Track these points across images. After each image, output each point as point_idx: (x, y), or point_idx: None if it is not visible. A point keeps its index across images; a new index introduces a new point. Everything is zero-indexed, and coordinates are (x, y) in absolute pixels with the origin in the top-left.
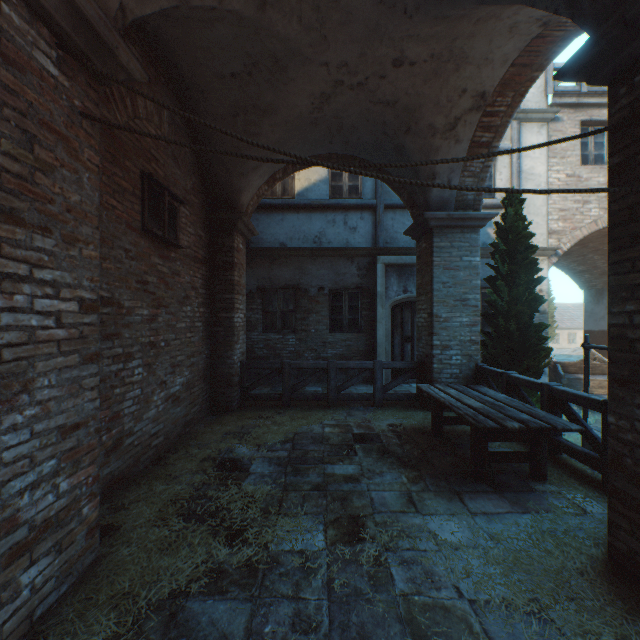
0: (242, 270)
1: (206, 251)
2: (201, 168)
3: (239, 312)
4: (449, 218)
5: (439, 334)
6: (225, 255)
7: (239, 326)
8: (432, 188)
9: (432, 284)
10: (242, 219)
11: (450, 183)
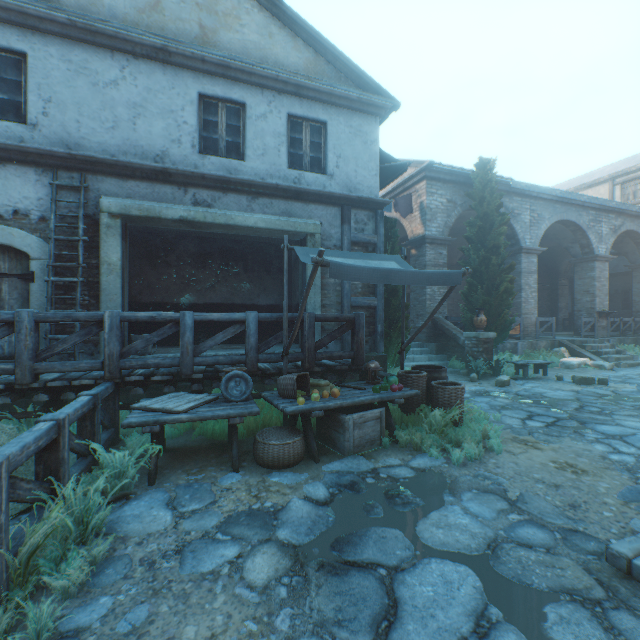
0: (563, 289)
1: (548, 286)
2: (545, 264)
3: (561, 303)
4: (635, 265)
5: (634, 307)
6: (554, 286)
7: (561, 307)
8: (627, 256)
9: (631, 289)
10: (559, 275)
11: (634, 254)
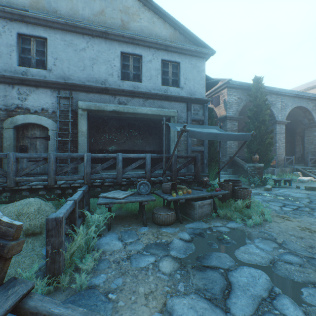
0: (298, 142)
1: (289, 140)
2: (288, 129)
3: (297, 149)
4: None
5: None
6: (293, 140)
7: (297, 151)
8: None
9: None
10: (296, 134)
11: None
